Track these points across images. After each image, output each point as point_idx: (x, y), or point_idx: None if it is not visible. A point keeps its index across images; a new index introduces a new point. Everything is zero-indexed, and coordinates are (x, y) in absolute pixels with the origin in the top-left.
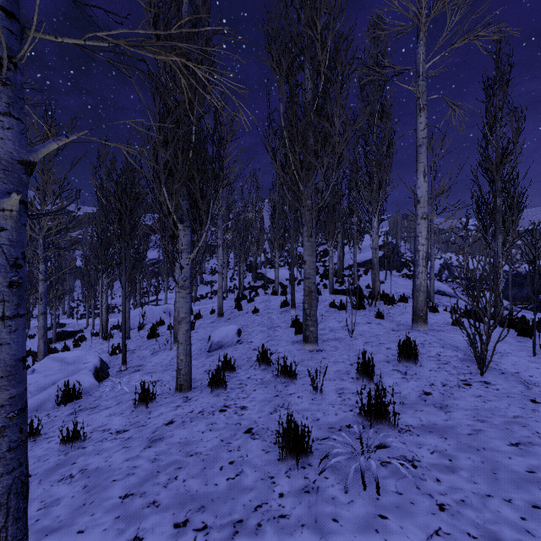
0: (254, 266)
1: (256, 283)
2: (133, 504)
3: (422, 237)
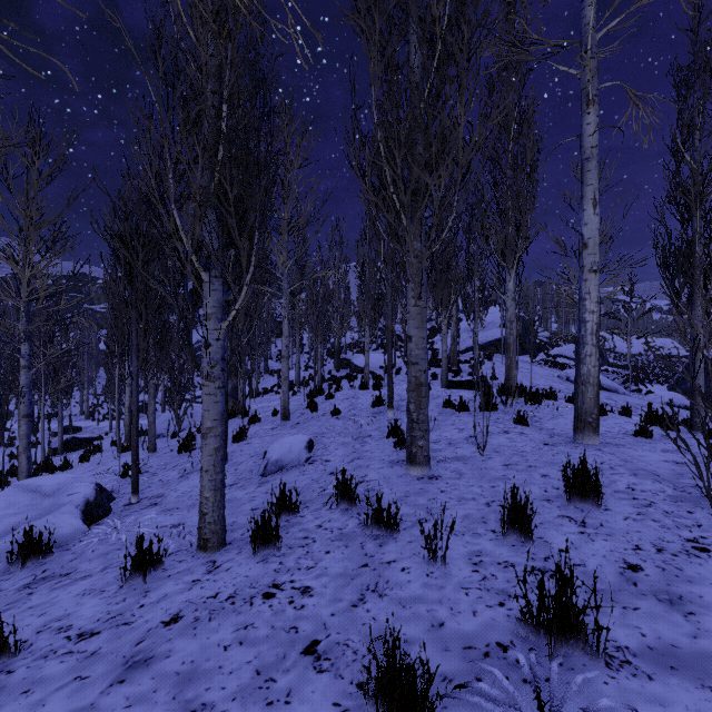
0: (337, 350)
1: (339, 372)
2: None
3: (591, 300)
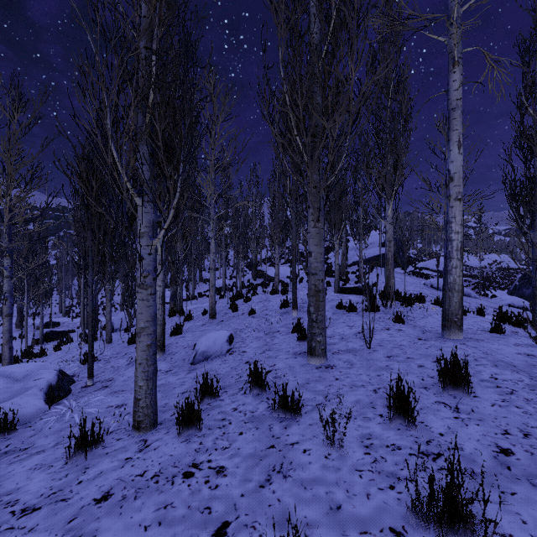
0: (254, 263)
1: (256, 281)
2: None
3: (456, 222)
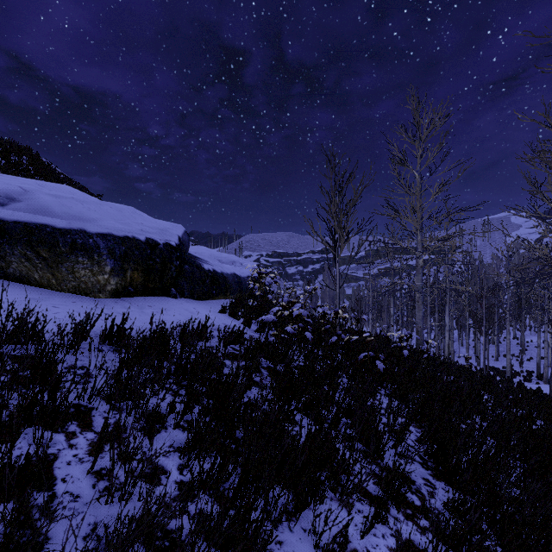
0: None
1: None
2: (501, 361)
3: None
